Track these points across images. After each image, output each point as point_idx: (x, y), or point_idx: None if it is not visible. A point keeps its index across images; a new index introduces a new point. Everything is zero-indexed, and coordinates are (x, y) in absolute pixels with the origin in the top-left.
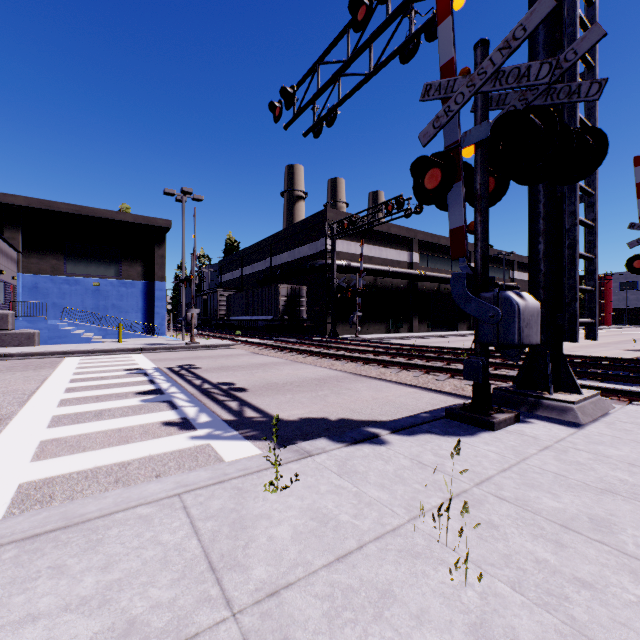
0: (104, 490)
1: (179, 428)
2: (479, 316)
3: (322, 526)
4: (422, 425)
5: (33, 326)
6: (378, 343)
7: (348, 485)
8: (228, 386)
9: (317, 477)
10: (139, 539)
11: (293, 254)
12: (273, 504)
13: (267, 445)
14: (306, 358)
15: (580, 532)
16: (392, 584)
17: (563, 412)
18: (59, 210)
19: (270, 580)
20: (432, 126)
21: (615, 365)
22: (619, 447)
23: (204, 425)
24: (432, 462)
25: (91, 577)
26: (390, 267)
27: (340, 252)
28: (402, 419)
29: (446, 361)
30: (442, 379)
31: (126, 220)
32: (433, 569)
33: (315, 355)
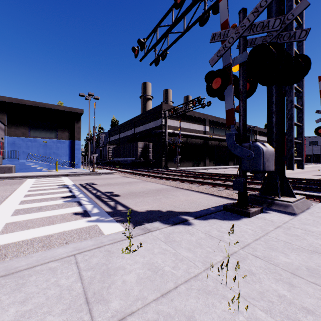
0: (35, 251)
1: (81, 216)
2: (241, 156)
3: (154, 274)
4: (211, 214)
5: (11, 163)
6: (188, 171)
7: (170, 249)
8: (110, 193)
9: (153, 244)
10: (47, 283)
11: (145, 127)
12: (127, 260)
13: (128, 225)
14: (151, 179)
15: (302, 277)
16: (194, 312)
17: (286, 207)
18: (26, 104)
19: (121, 310)
20: (216, 55)
21: (310, 182)
22: (318, 226)
23: (95, 214)
24: (217, 235)
25: (13, 308)
26: (194, 133)
27: (169, 125)
28: (200, 211)
29: (223, 180)
30: (221, 190)
31: (60, 109)
32: (218, 302)
33: (156, 177)
